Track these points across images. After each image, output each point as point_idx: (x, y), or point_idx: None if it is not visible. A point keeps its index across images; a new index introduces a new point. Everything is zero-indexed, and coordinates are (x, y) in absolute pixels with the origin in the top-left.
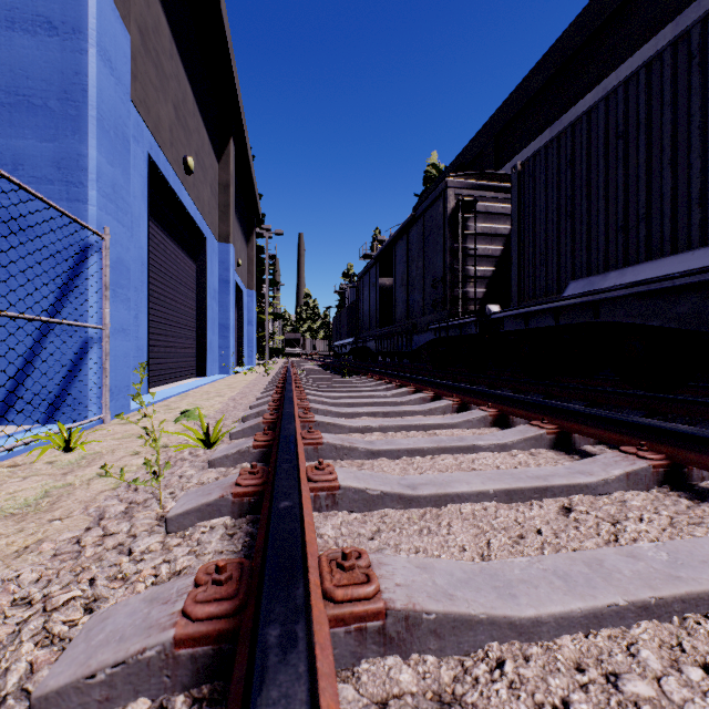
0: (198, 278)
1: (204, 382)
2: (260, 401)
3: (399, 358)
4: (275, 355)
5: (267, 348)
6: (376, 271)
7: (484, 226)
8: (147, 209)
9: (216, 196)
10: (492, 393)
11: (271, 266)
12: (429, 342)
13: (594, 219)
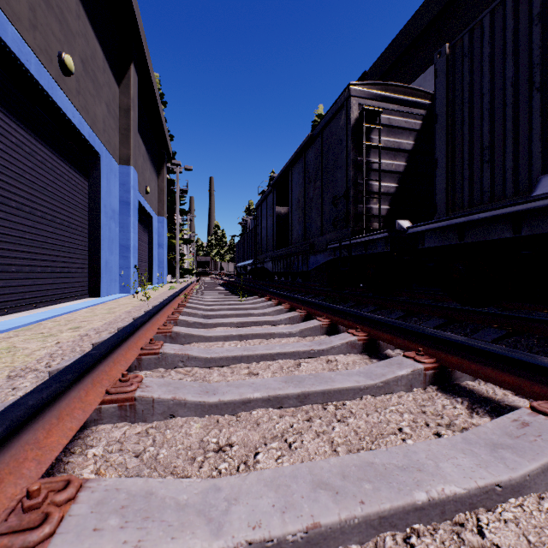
0: (91, 196)
1: (85, 305)
2: (70, 361)
3: (292, 277)
4: (185, 274)
5: (177, 268)
6: (272, 198)
7: (388, 140)
8: None
9: (116, 118)
10: None
11: (182, 198)
12: (327, 262)
13: None
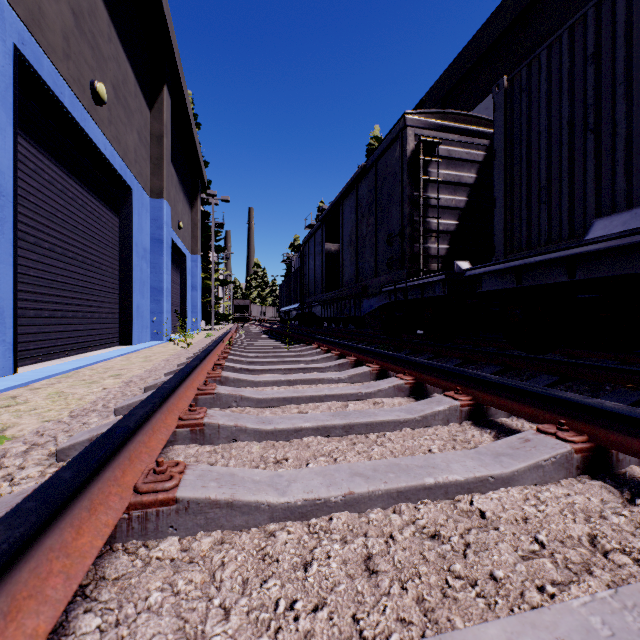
0: (122, 234)
1: (119, 353)
2: (133, 400)
3: (344, 323)
4: (222, 320)
5: (213, 313)
6: (321, 234)
7: (447, 173)
8: (14, 123)
9: (147, 147)
10: (556, 396)
11: (218, 233)
12: (381, 307)
13: (639, 127)
